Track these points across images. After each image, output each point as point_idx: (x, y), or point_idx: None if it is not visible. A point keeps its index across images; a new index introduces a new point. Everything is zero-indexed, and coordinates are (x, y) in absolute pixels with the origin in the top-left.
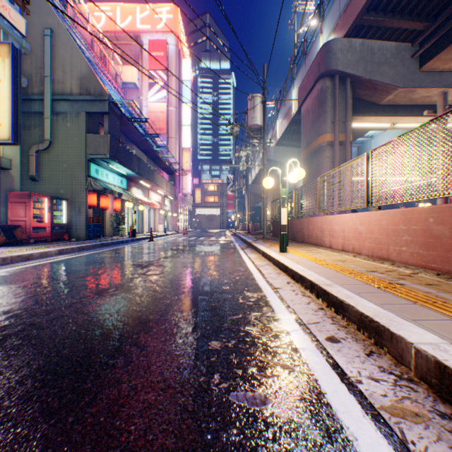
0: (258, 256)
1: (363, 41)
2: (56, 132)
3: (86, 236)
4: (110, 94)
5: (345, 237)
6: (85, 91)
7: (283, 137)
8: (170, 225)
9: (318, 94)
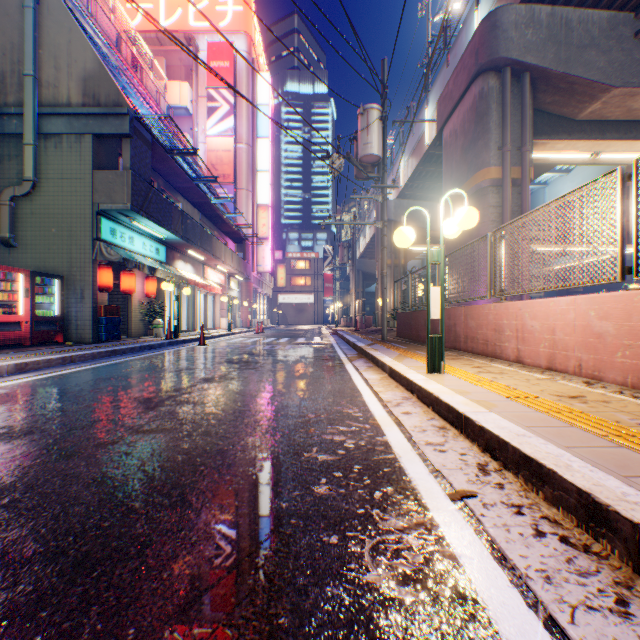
0: (382, 376)
1: (553, 9)
2: (45, 167)
3: (93, 337)
4: (135, 108)
5: (556, 343)
6: (91, 100)
7: (409, 184)
8: (238, 319)
9: (474, 102)
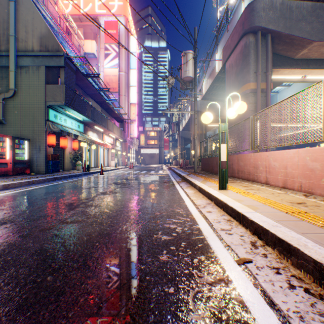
0: (195, 191)
1: (283, 1)
2: (20, 83)
3: (45, 170)
4: (67, 53)
5: (287, 174)
6: (44, 48)
7: (208, 92)
8: (120, 161)
9: (242, 49)
